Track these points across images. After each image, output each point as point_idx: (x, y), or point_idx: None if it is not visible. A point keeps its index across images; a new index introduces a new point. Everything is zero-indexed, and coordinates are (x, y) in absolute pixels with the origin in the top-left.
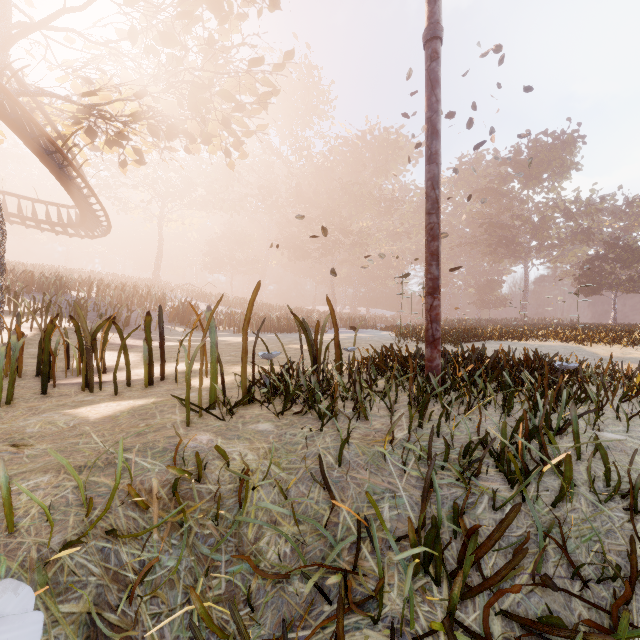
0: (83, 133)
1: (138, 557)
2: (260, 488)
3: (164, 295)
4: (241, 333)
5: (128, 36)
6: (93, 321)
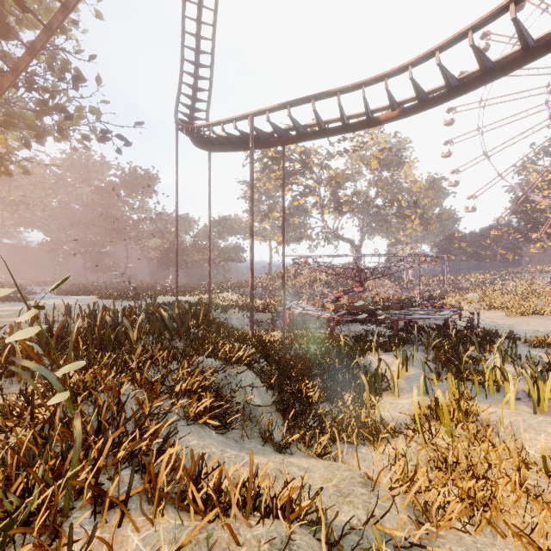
0: None
1: None
2: None
3: None
4: None
5: None
6: None
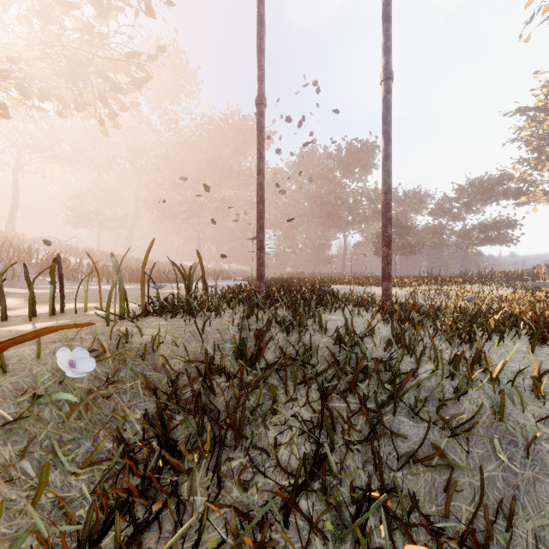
0: None
1: (105, 372)
2: (164, 346)
3: (24, 247)
4: None
5: (1, 2)
6: None
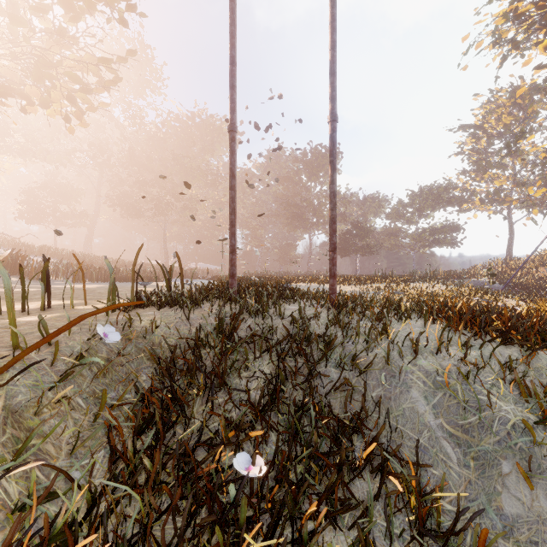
0: None
1: (116, 347)
2: (158, 329)
3: None
4: (80, 282)
5: None
6: None
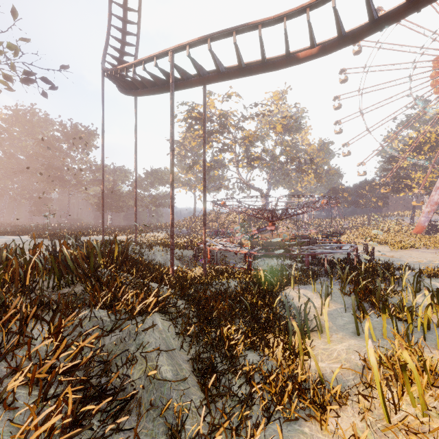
0: None
1: None
2: None
3: None
4: None
5: None
6: None
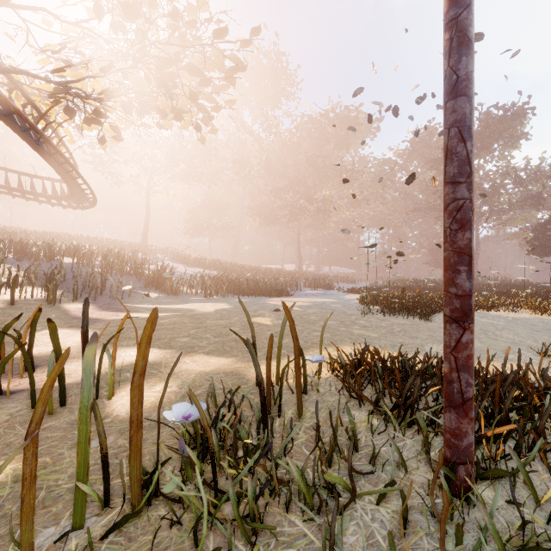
0: (63, 112)
1: None
2: None
3: (147, 259)
4: (212, 297)
5: (94, 11)
6: (62, 293)
